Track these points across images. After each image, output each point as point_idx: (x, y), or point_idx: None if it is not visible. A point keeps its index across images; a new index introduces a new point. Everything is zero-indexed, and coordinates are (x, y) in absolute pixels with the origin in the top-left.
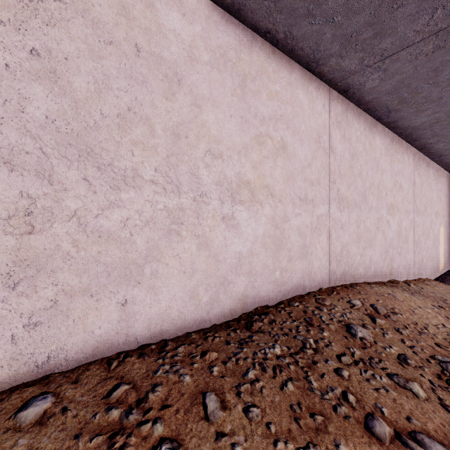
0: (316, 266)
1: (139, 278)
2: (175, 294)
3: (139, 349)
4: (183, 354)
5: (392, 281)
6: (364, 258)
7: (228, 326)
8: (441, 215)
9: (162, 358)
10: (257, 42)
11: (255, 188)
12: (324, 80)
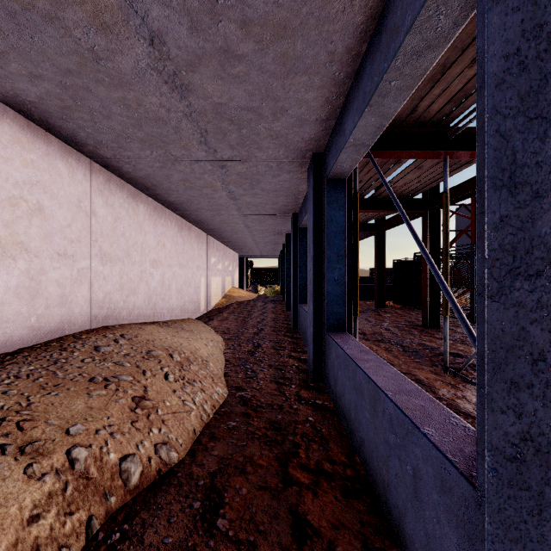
0: (77, 312)
1: None
2: None
3: None
4: None
5: (155, 321)
6: (128, 304)
7: None
8: (203, 268)
9: None
10: (10, 114)
11: (7, 245)
12: (85, 155)
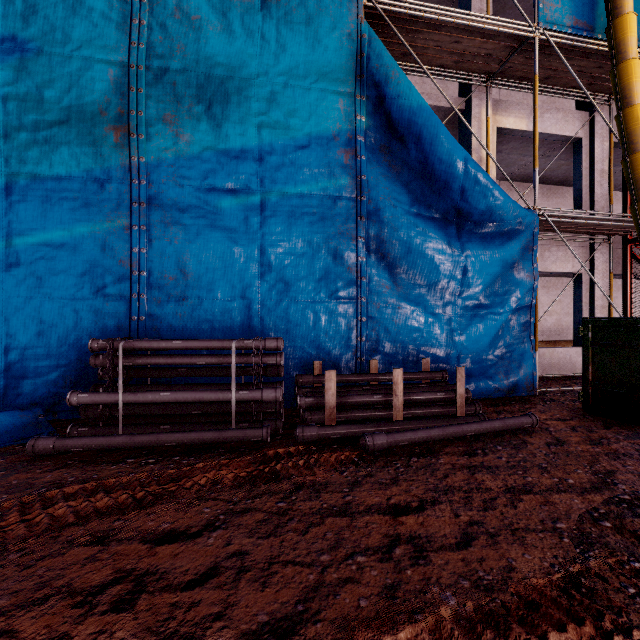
0: None
1: None
2: None
3: None
4: None
5: None
6: None
7: None
8: None
9: None
10: None
11: None
12: None
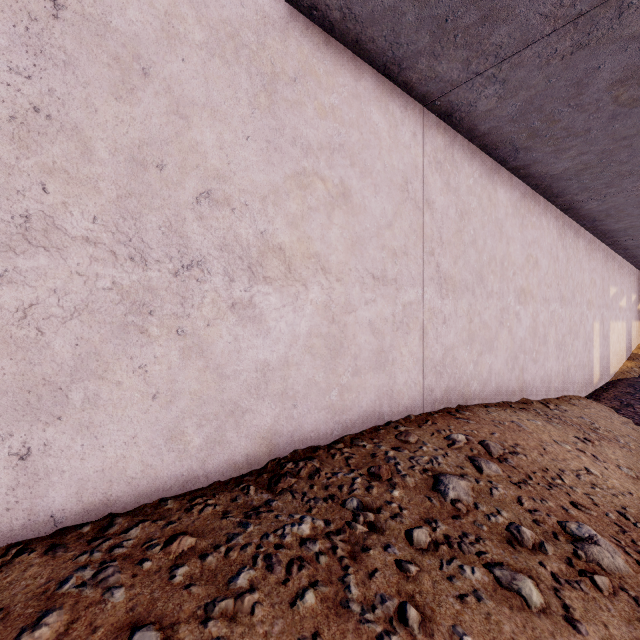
0: (402, 382)
1: (58, 408)
2: (136, 434)
3: (57, 534)
4: (136, 541)
5: (523, 401)
6: (480, 368)
7: (239, 484)
8: (596, 305)
9: (89, 553)
10: (297, 23)
11: (294, 258)
12: (414, 96)
